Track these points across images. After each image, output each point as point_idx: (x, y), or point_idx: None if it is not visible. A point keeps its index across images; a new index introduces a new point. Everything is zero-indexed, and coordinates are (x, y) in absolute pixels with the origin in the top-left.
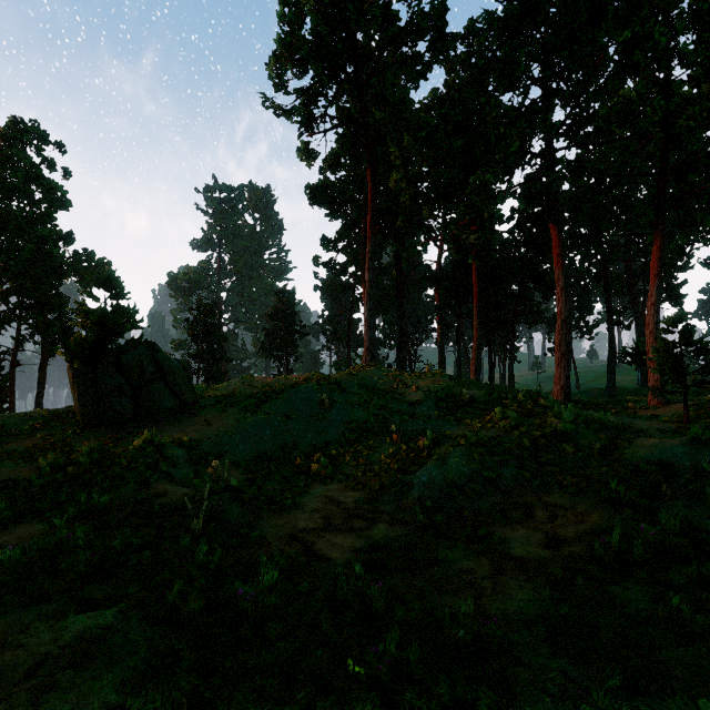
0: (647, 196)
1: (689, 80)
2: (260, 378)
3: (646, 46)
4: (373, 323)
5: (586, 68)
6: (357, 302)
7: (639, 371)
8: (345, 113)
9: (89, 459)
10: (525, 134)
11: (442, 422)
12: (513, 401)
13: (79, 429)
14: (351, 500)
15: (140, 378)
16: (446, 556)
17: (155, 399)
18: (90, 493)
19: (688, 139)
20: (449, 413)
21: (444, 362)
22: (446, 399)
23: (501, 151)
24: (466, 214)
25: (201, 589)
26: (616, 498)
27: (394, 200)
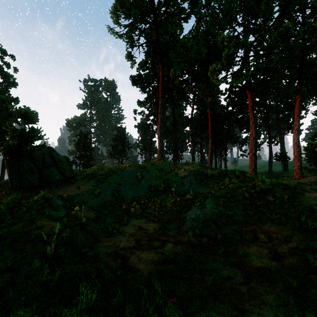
0: (287, 83)
1: (316, 20)
2: (106, 166)
3: (295, 2)
4: (162, 139)
5: (264, 16)
6: (154, 132)
7: (282, 163)
8: (148, 38)
9: (6, 207)
10: (236, 47)
11: (197, 186)
12: (233, 175)
13: (9, 191)
14: (151, 228)
15: (42, 164)
16: (212, 266)
17: (50, 175)
18: (0, 226)
19: (311, 51)
20: (201, 181)
21: (194, 160)
22: (199, 175)
23: (225, 53)
24: (206, 89)
25: (31, 313)
26: (305, 227)
27: (171, 83)
